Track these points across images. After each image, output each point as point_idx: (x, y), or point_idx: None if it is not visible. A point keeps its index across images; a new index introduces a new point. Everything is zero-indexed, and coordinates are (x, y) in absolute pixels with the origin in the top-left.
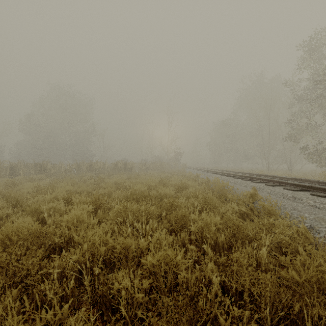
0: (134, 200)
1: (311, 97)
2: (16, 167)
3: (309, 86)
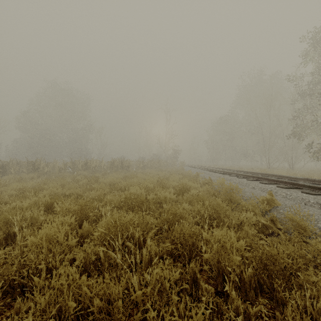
0: (129, 206)
1: (317, 92)
2: (8, 166)
3: (314, 81)
